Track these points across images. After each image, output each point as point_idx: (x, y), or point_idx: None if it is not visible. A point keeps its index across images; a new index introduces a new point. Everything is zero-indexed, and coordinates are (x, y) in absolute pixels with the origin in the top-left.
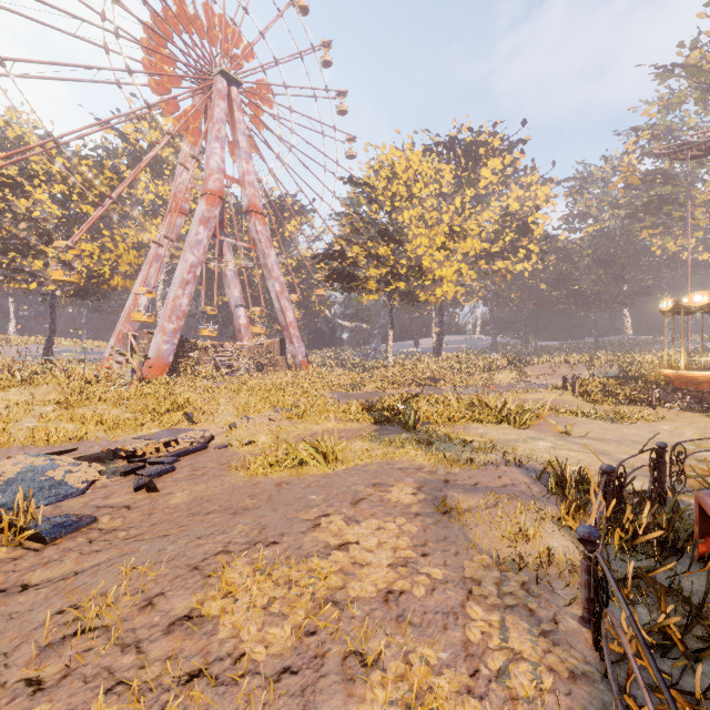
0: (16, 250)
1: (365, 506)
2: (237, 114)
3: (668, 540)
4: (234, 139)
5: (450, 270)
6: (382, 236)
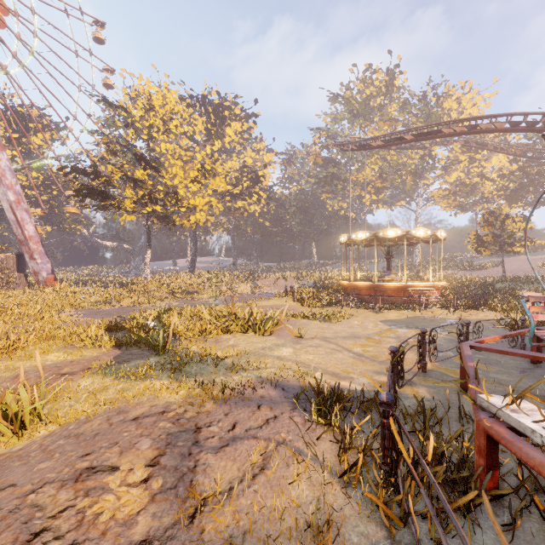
0: None
1: None
2: None
3: (454, 479)
4: None
5: (203, 200)
6: (138, 159)
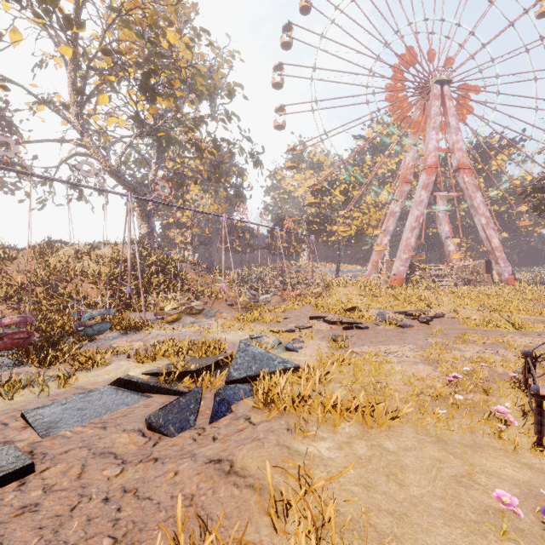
0: (327, 222)
1: (528, 336)
2: (448, 104)
3: None
4: (445, 122)
5: None
6: None
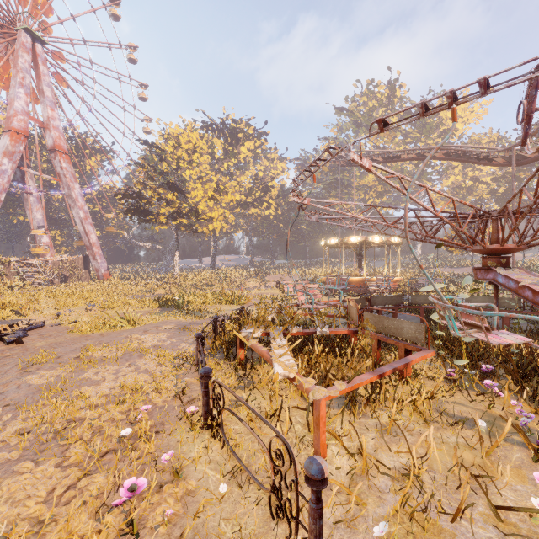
0: None
1: (150, 332)
2: (42, 68)
3: None
4: (39, 87)
5: (217, 213)
6: (169, 187)
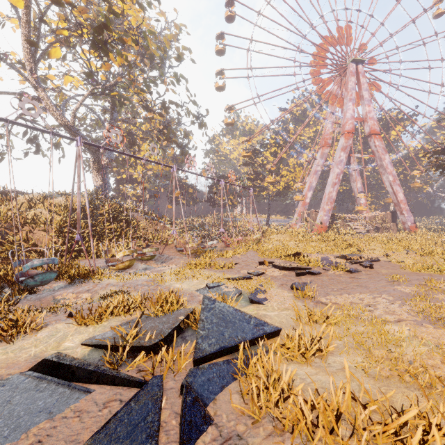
0: (259, 179)
1: None
2: (362, 80)
3: None
4: (359, 95)
5: None
6: None
